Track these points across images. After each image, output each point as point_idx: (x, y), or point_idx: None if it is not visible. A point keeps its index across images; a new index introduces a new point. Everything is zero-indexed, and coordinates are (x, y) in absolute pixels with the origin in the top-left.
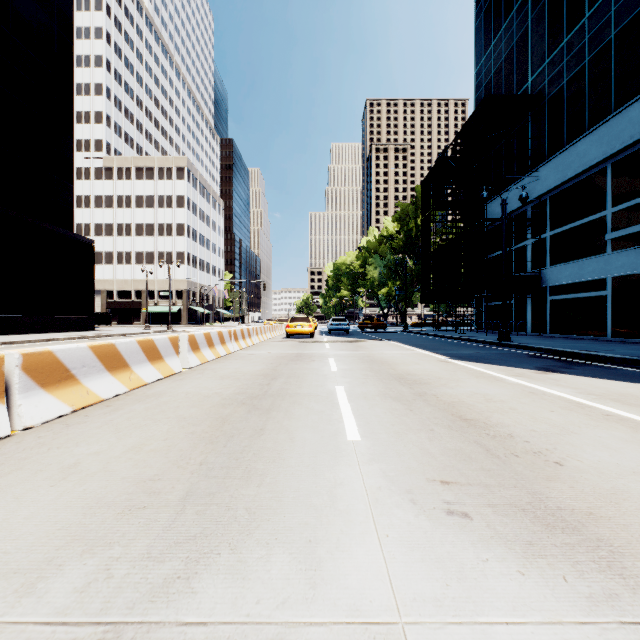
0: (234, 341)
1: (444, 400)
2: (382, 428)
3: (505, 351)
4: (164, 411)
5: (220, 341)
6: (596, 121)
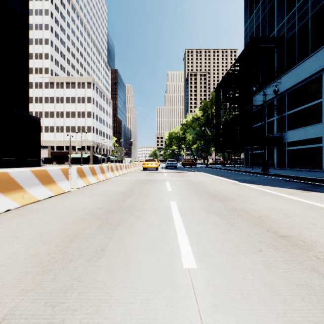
0: (111, 172)
1: (253, 214)
2: (213, 248)
3: (268, 177)
4: (31, 226)
5: (101, 171)
6: (315, 49)
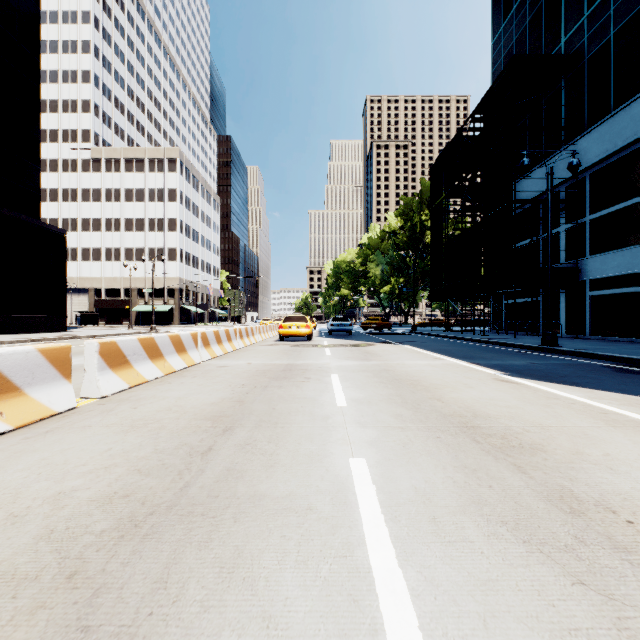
0: (203, 347)
1: None
2: None
3: (567, 361)
4: None
5: (175, 349)
6: None
